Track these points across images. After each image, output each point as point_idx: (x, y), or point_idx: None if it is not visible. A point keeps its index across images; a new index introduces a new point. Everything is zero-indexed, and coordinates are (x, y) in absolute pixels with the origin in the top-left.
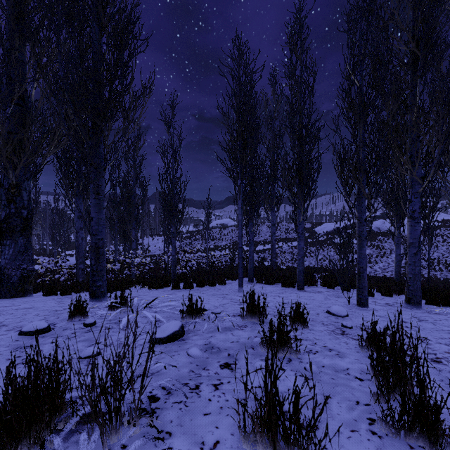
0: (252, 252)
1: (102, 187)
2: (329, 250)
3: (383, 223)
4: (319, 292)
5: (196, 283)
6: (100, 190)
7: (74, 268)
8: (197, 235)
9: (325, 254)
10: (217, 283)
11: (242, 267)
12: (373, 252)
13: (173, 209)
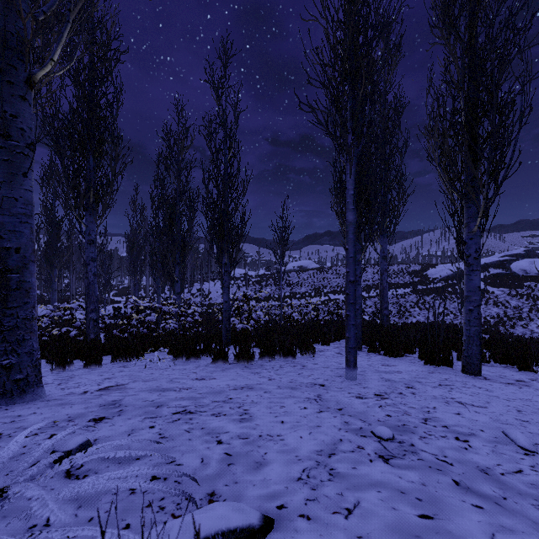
0: (359, 296)
1: (18, 121)
2: (452, 301)
3: (532, 264)
4: (525, 385)
5: (260, 352)
6: (11, 127)
7: (112, 318)
8: (270, 280)
9: (448, 306)
10: (298, 351)
11: (354, 325)
12: (523, 303)
13: (224, 225)
